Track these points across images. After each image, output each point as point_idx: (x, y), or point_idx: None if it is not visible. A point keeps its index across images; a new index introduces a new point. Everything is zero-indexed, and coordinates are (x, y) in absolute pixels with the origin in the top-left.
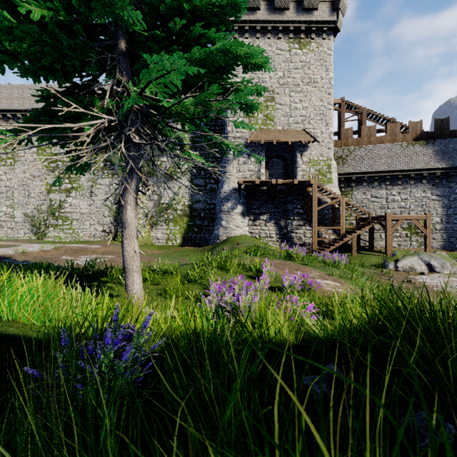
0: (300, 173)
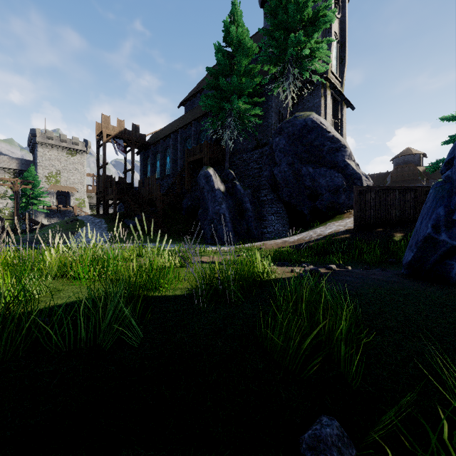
0: (72, 203)
